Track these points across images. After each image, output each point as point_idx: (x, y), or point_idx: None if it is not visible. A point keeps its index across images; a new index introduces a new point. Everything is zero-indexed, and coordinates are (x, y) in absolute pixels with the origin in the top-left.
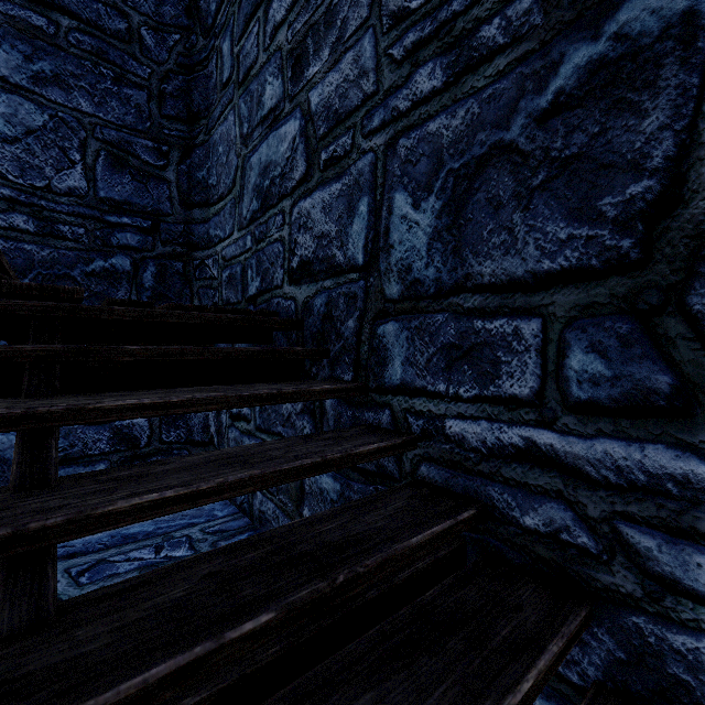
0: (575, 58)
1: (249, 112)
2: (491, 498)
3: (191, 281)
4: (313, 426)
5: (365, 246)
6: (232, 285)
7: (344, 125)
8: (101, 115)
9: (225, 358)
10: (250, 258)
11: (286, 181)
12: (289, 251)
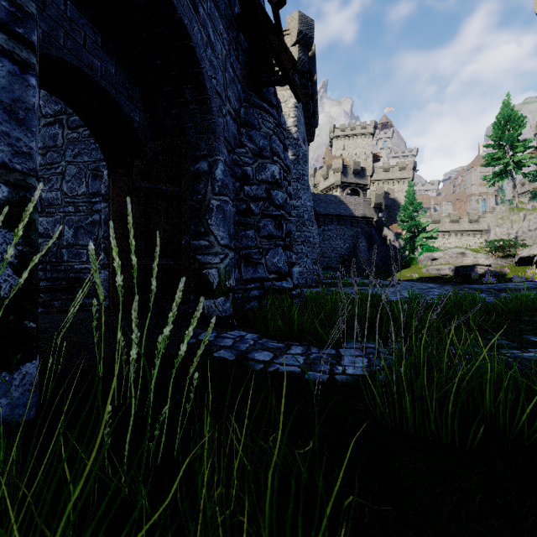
0: (90, 219)
1: None
2: (81, 276)
3: None
4: (43, 273)
5: (59, 234)
6: None
7: (53, 206)
8: None
9: None
10: None
11: None
12: None
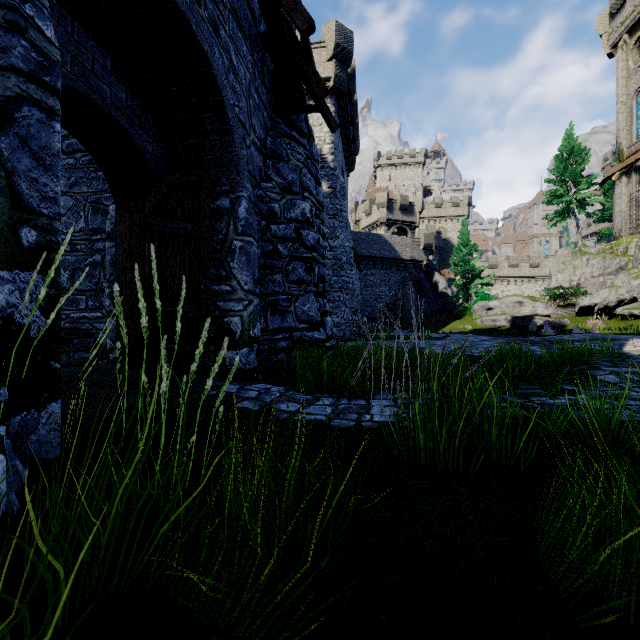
0: (90, 260)
1: None
2: (79, 326)
3: None
4: None
5: None
6: None
7: None
8: None
9: None
10: None
11: None
12: None
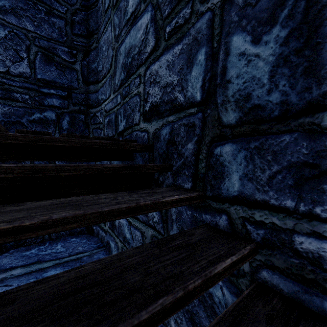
0: None
1: (119, 21)
2: None
3: (88, 125)
4: (160, 217)
5: (202, 86)
6: (110, 126)
7: (184, 0)
8: (38, 32)
9: (94, 173)
10: (120, 108)
11: (142, 55)
12: (143, 100)
